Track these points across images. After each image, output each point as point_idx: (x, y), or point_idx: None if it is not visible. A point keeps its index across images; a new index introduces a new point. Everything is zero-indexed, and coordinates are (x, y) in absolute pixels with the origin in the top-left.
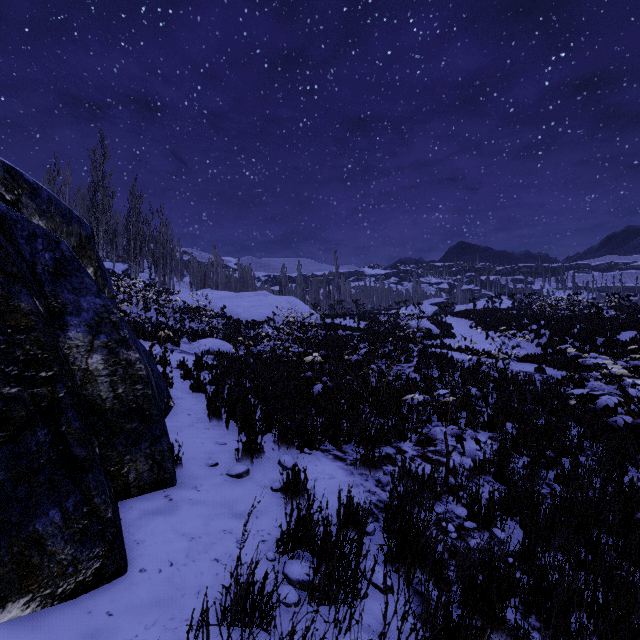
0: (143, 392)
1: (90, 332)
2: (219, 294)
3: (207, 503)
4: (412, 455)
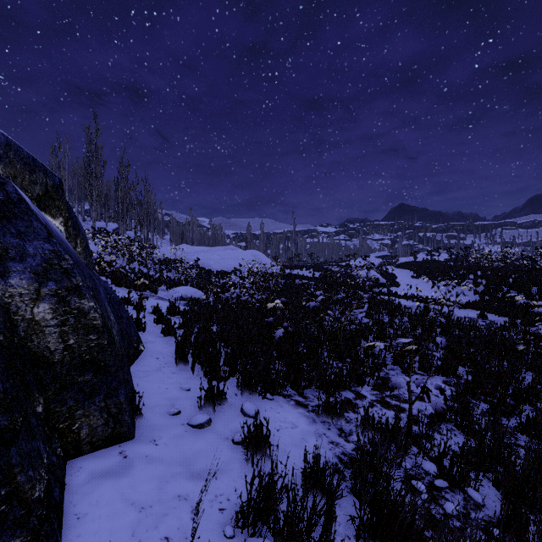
0: (98, 342)
1: (36, 279)
2: (194, 248)
3: (164, 460)
4: (371, 400)
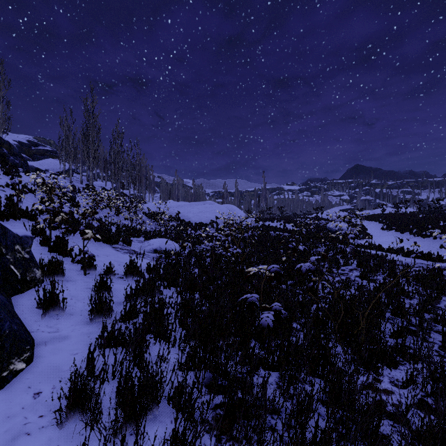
0: None
1: None
2: (177, 203)
3: None
4: None
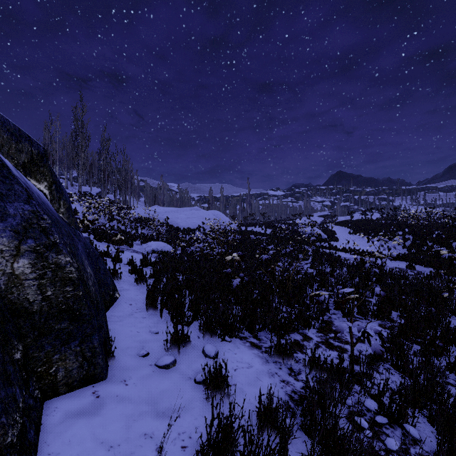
0: (73, 293)
1: (16, 237)
2: (164, 209)
3: (132, 400)
4: (317, 342)
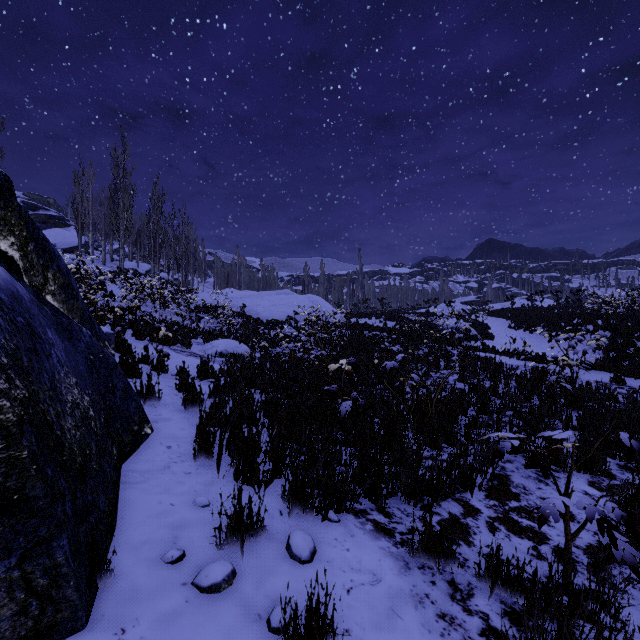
0: (6, 455)
1: None
2: (240, 293)
3: None
4: (489, 518)
